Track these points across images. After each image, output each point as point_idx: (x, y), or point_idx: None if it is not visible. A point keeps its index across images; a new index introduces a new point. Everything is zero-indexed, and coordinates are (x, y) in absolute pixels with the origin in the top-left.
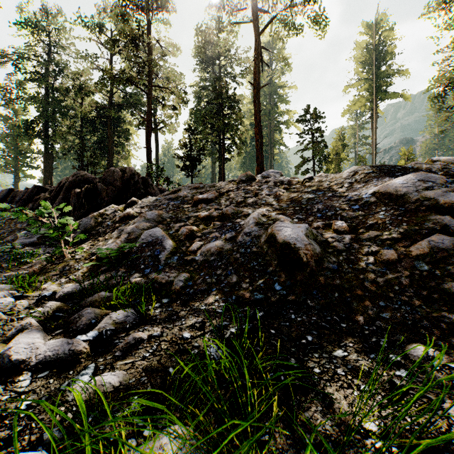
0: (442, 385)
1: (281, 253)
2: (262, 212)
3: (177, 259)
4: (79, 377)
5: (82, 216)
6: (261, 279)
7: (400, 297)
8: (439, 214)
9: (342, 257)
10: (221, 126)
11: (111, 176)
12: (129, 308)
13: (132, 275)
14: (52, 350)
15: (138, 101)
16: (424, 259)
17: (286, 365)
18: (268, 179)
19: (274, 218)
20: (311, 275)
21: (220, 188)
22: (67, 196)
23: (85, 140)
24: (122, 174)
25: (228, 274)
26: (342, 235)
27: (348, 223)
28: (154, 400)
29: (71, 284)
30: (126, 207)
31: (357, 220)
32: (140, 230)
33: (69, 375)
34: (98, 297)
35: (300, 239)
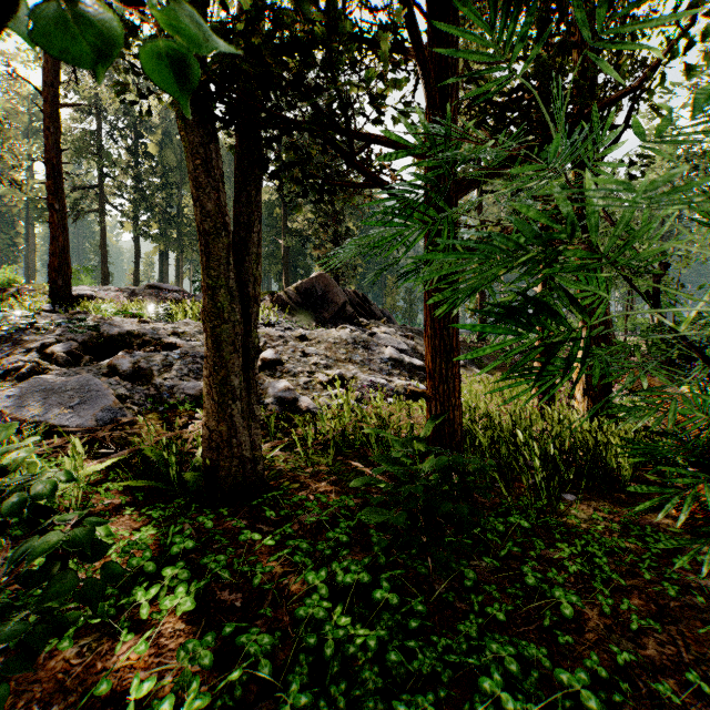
0: None
1: None
2: None
3: None
4: None
5: None
6: None
7: None
8: None
9: None
10: None
11: None
12: None
13: None
14: None
15: None
16: None
17: None
18: None
19: None
20: None
21: None
22: None
23: None
24: None
25: None
26: None
27: None
28: None
29: None
30: None
31: None
32: None
33: None
34: None
35: None
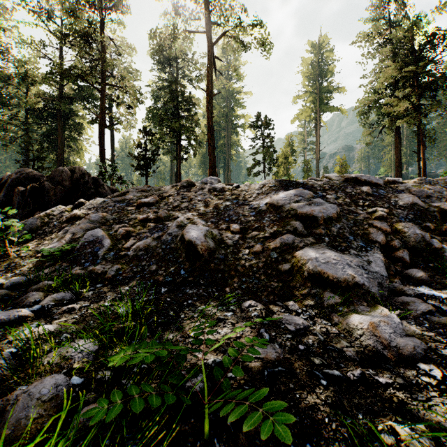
0: (245, 317)
1: (187, 248)
2: (187, 216)
3: (113, 254)
4: (27, 329)
5: (28, 215)
6: (174, 267)
7: (255, 275)
8: (296, 220)
9: (230, 250)
10: (177, 128)
11: (59, 176)
12: (67, 291)
13: (73, 268)
14: (6, 316)
15: (92, 96)
16: (276, 250)
17: (166, 315)
18: (205, 185)
19: (193, 221)
20: (206, 263)
21: (164, 192)
22: (10, 193)
23: (31, 131)
24: (71, 173)
25: (151, 264)
26: (234, 234)
27: (244, 225)
28: (76, 334)
29: (18, 277)
30: (74, 208)
31: (249, 224)
32: (84, 230)
33: (19, 329)
34: (43, 285)
35: (199, 238)
